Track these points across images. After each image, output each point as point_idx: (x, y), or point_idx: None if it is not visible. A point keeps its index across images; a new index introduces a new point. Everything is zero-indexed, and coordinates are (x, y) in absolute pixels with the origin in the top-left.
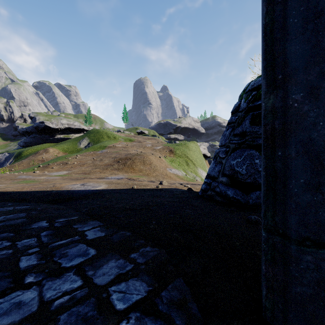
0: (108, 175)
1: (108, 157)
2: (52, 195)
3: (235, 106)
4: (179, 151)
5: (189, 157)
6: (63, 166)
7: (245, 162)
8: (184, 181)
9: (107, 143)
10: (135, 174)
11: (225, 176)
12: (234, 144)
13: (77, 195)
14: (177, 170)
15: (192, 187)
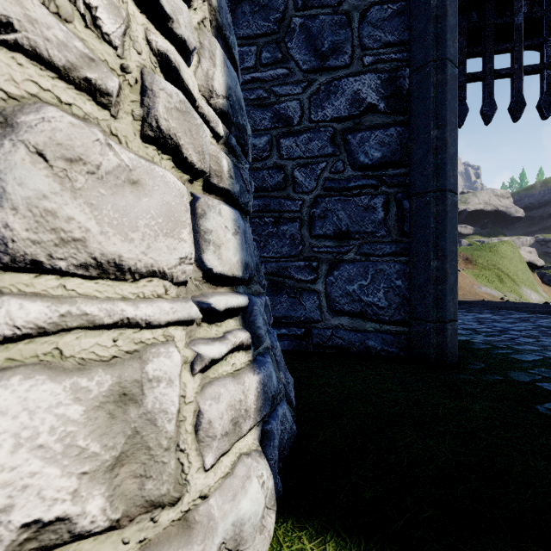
0: None
1: None
2: None
3: None
4: (481, 260)
5: (501, 268)
6: None
7: None
8: None
9: None
10: None
11: None
12: None
13: None
14: (490, 289)
15: None
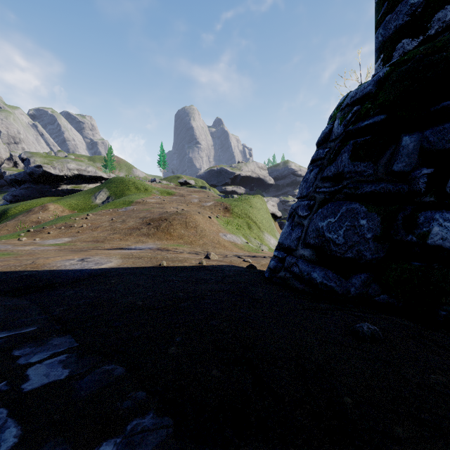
0: (131, 244)
1: (134, 217)
2: (19, 279)
3: (323, 132)
4: (237, 209)
5: (251, 217)
6: (66, 231)
7: (343, 223)
8: (244, 251)
9: (134, 197)
10: (173, 243)
11: (308, 248)
12: (324, 194)
13: (64, 279)
14: (235, 236)
15: (255, 261)
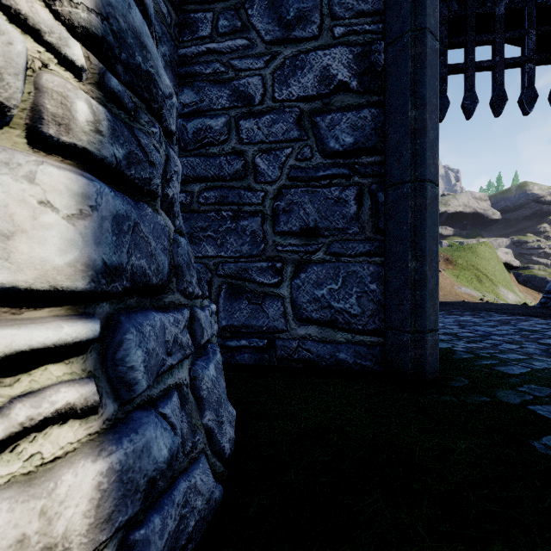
0: None
1: None
2: None
3: None
4: (461, 260)
5: (480, 269)
6: None
7: None
8: None
9: None
10: None
11: None
12: None
13: None
14: (469, 289)
15: None
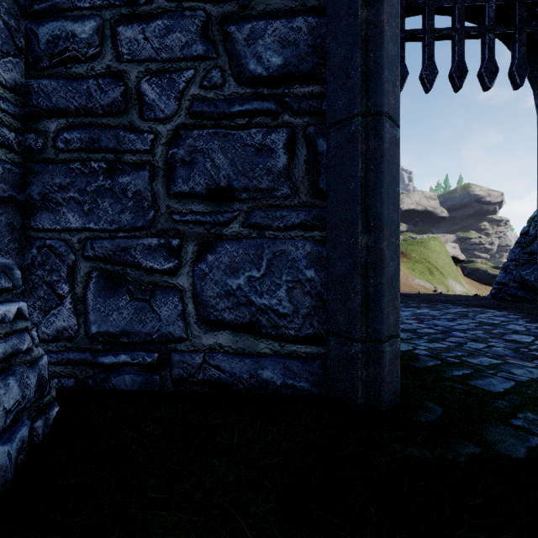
0: None
1: None
2: None
3: (524, 230)
4: (414, 254)
5: (431, 262)
6: None
7: (533, 273)
8: None
9: None
10: None
11: (515, 283)
12: (524, 260)
13: None
14: (422, 281)
15: None
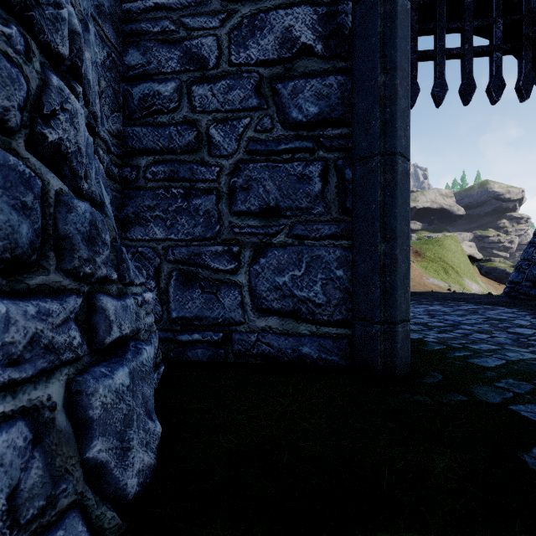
0: None
1: None
2: None
3: None
4: (429, 253)
5: (446, 261)
6: None
7: None
8: None
9: None
10: None
11: (528, 282)
12: None
13: None
14: (437, 280)
15: None
